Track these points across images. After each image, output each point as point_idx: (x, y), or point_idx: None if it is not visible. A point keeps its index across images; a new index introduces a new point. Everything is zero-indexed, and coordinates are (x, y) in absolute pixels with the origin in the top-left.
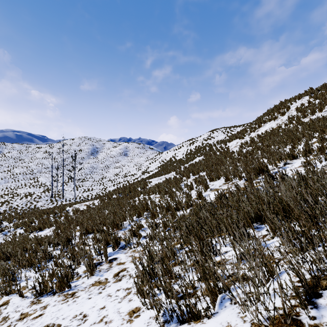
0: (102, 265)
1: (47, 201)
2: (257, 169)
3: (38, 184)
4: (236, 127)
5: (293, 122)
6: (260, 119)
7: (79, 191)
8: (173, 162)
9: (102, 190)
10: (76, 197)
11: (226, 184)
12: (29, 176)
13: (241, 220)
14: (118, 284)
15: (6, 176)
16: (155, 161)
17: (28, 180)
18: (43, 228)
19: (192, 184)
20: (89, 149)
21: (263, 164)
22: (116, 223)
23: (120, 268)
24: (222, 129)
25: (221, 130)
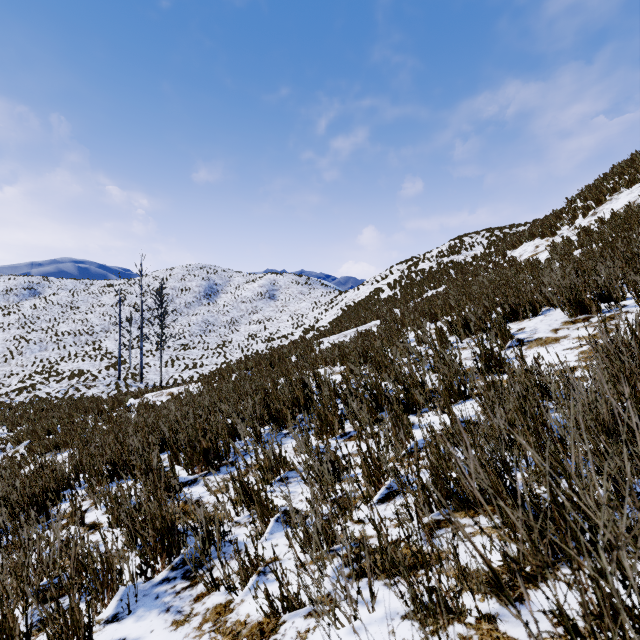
0: None
1: (109, 387)
2: None
3: (99, 354)
4: (517, 226)
5: None
6: (597, 187)
7: (177, 368)
8: (372, 304)
9: (221, 366)
10: (168, 380)
11: (579, 322)
12: (86, 337)
13: None
14: None
15: (44, 338)
16: (332, 307)
17: (83, 345)
18: (62, 445)
19: (442, 332)
20: (200, 288)
21: None
22: (202, 446)
23: None
24: (482, 233)
25: (480, 234)
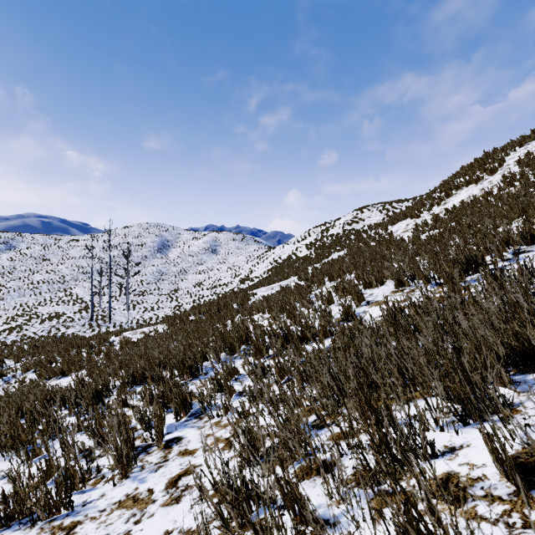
0: (151, 453)
1: (84, 327)
2: (460, 263)
3: (71, 299)
4: (402, 202)
5: (514, 184)
6: (448, 184)
7: (138, 310)
8: (293, 261)
9: (174, 309)
10: (131, 320)
11: (398, 292)
12: (58, 285)
13: (468, 363)
14: (171, 514)
15: (22, 286)
16: (263, 261)
17: (56, 292)
18: (67, 371)
19: (330, 294)
20: (154, 243)
21: (476, 251)
22: (188, 364)
23: (183, 465)
24: (377, 206)
25: (376, 207)
